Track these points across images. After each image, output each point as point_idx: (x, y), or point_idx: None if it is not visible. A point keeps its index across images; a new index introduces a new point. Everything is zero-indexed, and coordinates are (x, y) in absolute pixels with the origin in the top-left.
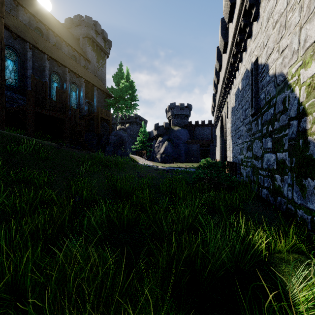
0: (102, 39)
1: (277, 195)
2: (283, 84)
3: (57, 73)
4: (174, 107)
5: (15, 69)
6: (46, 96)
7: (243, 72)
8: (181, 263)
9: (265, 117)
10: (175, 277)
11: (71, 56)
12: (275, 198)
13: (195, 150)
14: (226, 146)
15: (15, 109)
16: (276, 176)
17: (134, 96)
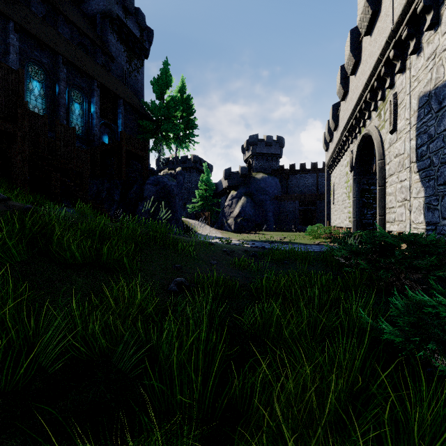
0: (136, 24)
1: None
2: None
3: (40, 63)
4: (256, 142)
5: None
6: None
7: None
8: None
9: None
10: None
11: (77, 44)
12: None
13: (291, 212)
14: (383, 199)
15: None
16: None
17: (190, 119)
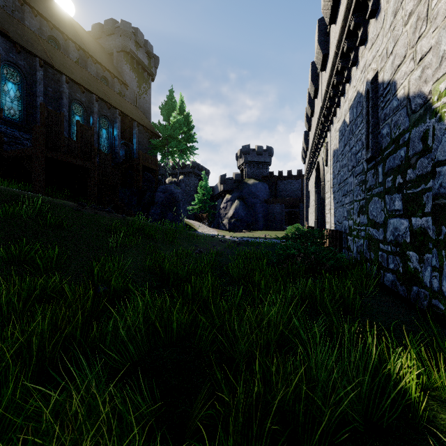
0: (145, 54)
1: (411, 283)
2: (422, 110)
3: (80, 102)
4: (248, 151)
5: (18, 96)
6: (61, 134)
7: (352, 96)
8: (270, 417)
9: (390, 163)
10: (260, 443)
11: (100, 78)
12: (409, 287)
13: (278, 213)
14: (324, 208)
15: (17, 153)
16: (411, 254)
17: (191, 135)
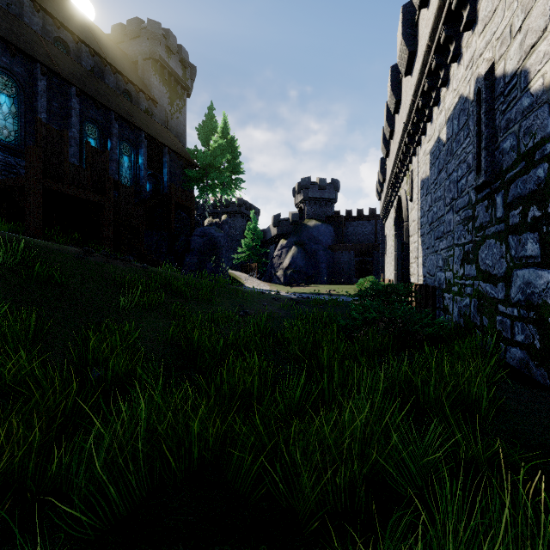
0: (178, 63)
1: None
2: None
3: (95, 121)
4: (308, 185)
5: (13, 112)
6: (65, 158)
7: (451, 104)
8: None
9: (517, 189)
10: None
11: (121, 92)
12: None
13: (346, 263)
14: (408, 255)
15: (5, 183)
16: None
17: (236, 164)
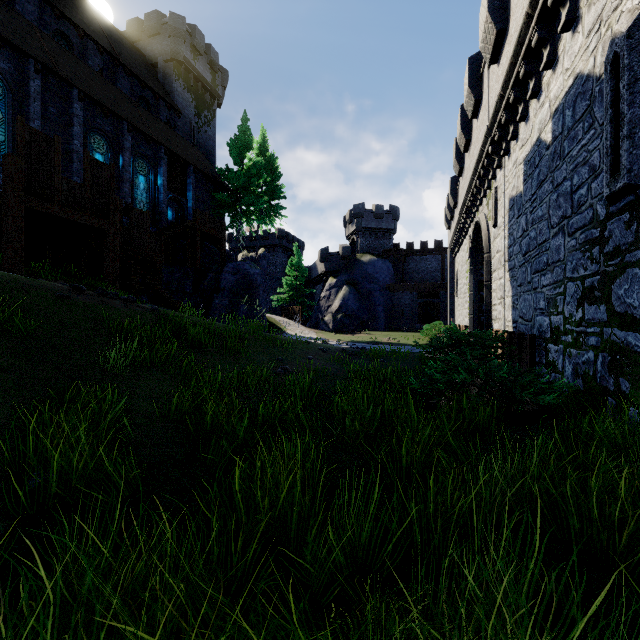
0: (206, 66)
1: None
2: None
3: (103, 132)
4: (362, 213)
5: None
6: (56, 171)
7: (561, 90)
8: None
9: None
10: None
11: (137, 99)
12: None
13: (408, 305)
14: (489, 295)
15: None
16: None
17: (276, 187)
